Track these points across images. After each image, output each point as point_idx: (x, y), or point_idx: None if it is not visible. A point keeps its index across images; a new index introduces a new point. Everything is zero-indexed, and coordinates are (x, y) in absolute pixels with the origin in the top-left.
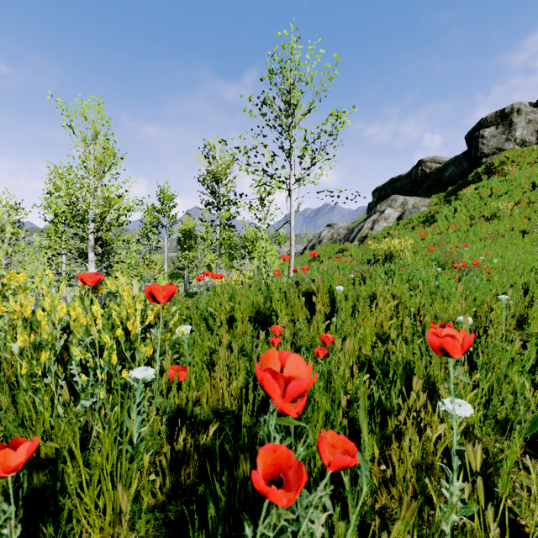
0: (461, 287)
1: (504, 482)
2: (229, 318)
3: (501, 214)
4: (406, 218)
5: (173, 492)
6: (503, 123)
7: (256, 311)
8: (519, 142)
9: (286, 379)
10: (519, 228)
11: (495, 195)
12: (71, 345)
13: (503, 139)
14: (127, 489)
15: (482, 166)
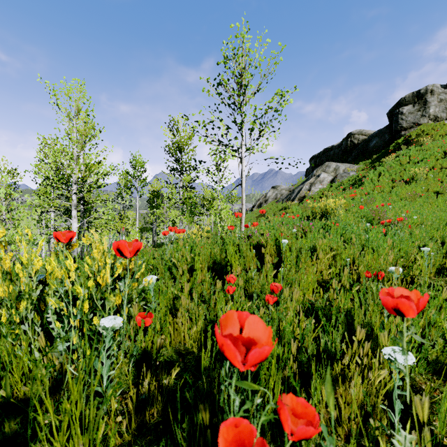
0: (390, 240)
1: (442, 423)
2: (190, 267)
3: (418, 178)
4: (338, 181)
5: (138, 431)
6: (418, 101)
7: (213, 261)
8: (432, 118)
9: (245, 341)
10: (434, 189)
11: (413, 162)
12: (47, 295)
13: (419, 115)
14: (96, 428)
15: (402, 138)
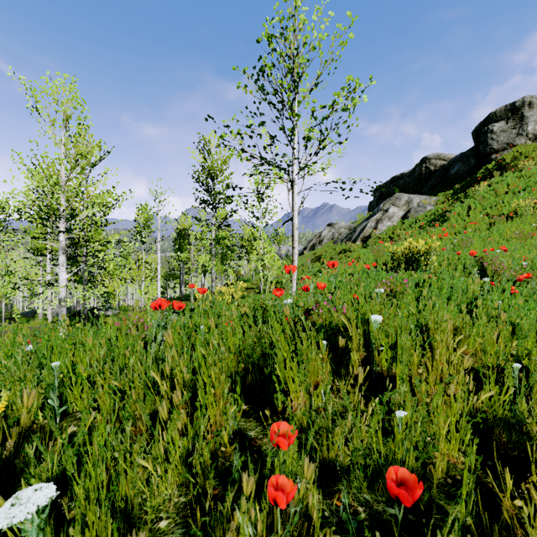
0: None
1: None
2: (191, 395)
3: (523, 212)
4: (411, 217)
5: None
6: (513, 117)
7: (245, 367)
8: (531, 137)
9: None
10: None
11: (512, 192)
12: None
13: (514, 134)
14: None
15: (493, 162)
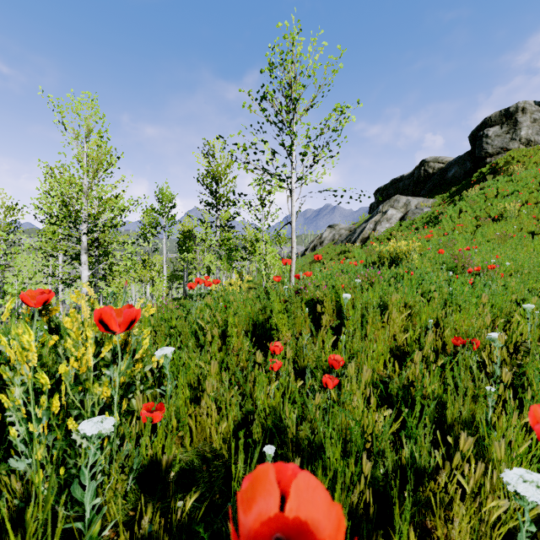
0: (485, 296)
1: None
2: (223, 333)
3: (508, 215)
4: (409, 219)
5: None
6: (507, 122)
7: (254, 323)
8: (524, 141)
9: (290, 527)
10: (528, 229)
11: (501, 195)
12: (10, 382)
13: (508, 139)
14: None
15: (487, 166)
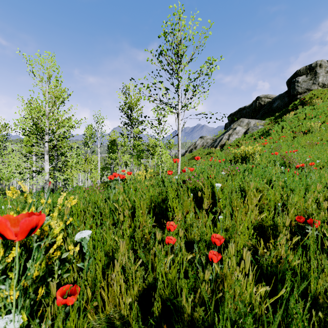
0: (318, 186)
1: None
2: (131, 213)
3: (313, 130)
4: (250, 133)
5: None
6: (310, 73)
7: (154, 205)
8: (321, 85)
9: None
10: (326, 139)
11: (308, 118)
12: None
13: (311, 83)
14: None
15: (298, 100)
